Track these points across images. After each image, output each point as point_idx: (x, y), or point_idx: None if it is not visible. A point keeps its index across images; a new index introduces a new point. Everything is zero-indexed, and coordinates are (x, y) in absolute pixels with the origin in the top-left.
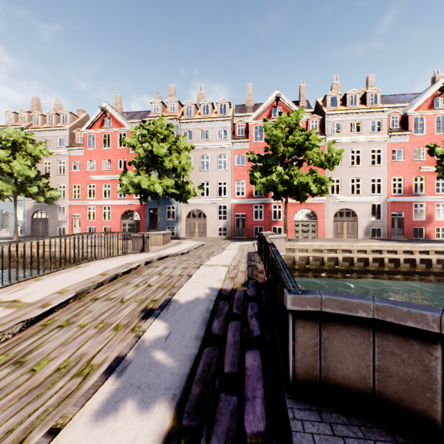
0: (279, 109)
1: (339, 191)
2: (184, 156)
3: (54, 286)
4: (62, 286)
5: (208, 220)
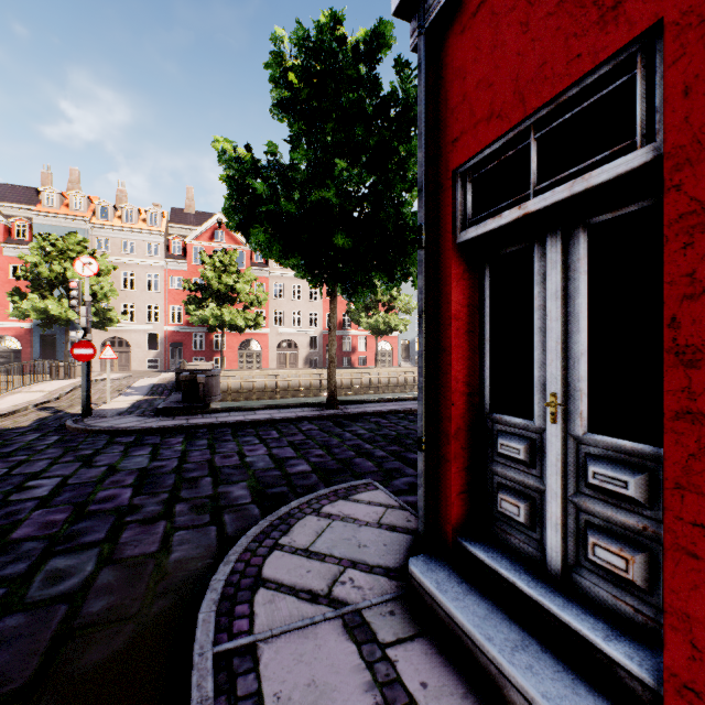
0: (222, 232)
1: (282, 323)
2: (108, 283)
3: (52, 387)
4: (58, 387)
5: (134, 350)
